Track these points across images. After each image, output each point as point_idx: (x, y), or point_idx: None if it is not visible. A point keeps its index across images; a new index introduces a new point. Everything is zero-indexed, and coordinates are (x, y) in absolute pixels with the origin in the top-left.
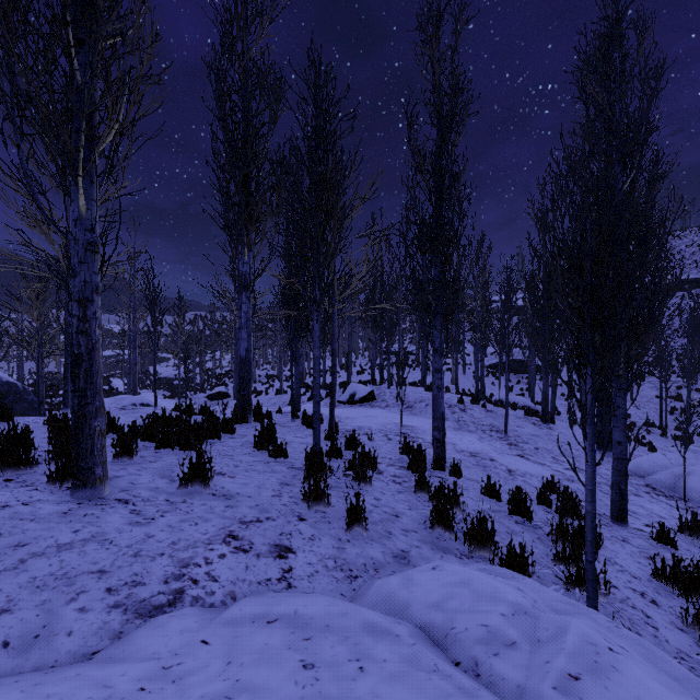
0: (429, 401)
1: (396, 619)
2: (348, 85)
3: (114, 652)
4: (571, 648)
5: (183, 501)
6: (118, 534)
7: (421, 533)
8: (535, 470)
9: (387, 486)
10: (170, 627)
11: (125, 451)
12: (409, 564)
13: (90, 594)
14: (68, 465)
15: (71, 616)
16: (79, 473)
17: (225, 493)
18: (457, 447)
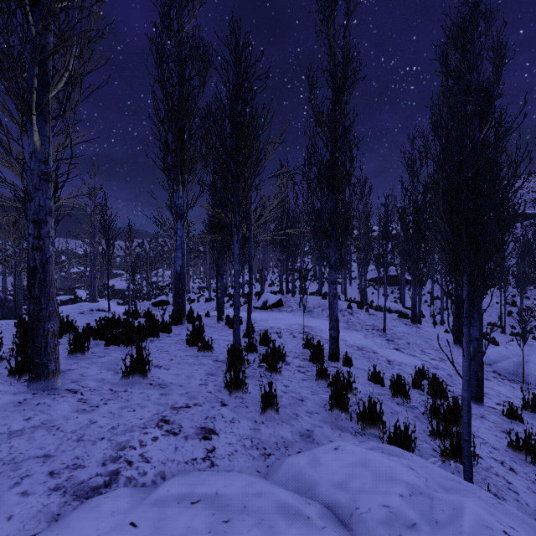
0: (324, 307)
1: (306, 499)
2: (262, 51)
3: (49, 535)
4: (470, 532)
5: (124, 390)
6: (65, 420)
7: (322, 414)
8: (408, 361)
9: (294, 375)
10: (103, 509)
11: (78, 348)
12: (313, 442)
13: (33, 478)
14: (26, 361)
15: (13, 500)
16: (34, 367)
17: (161, 383)
18: (347, 343)
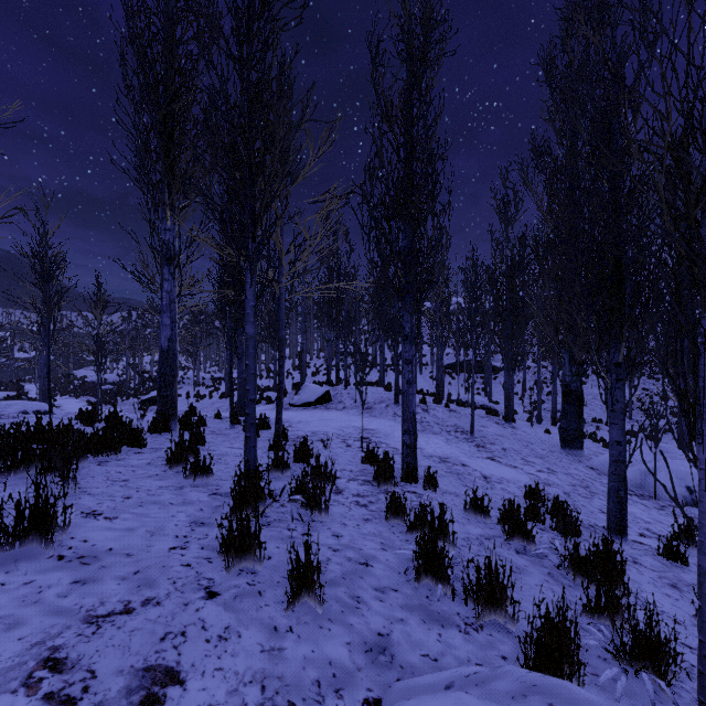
0: (389, 402)
1: None
2: None
3: None
4: None
5: None
6: None
7: (403, 591)
8: (510, 475)
9: (349, 511)
10: None
11: None
12: (393, 665)
13: None
14: None
15: None
16: None
17: (85, 553)
18: (425, 452)
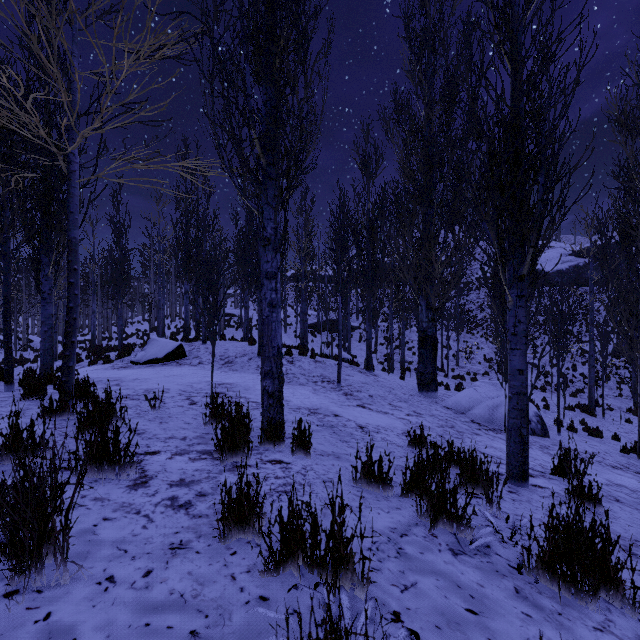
0: (252, 355)
1: None
2: None
3: None
4: None
5: None
6: None
7: None
8: (384, 422)
9: (144, 529)
10: None
11: None
12: None
13: None
14: None
15: None
16: None
17: None
18: (291, 404)
